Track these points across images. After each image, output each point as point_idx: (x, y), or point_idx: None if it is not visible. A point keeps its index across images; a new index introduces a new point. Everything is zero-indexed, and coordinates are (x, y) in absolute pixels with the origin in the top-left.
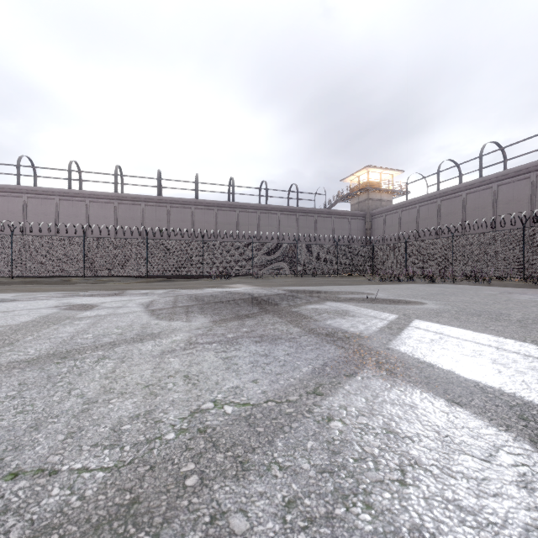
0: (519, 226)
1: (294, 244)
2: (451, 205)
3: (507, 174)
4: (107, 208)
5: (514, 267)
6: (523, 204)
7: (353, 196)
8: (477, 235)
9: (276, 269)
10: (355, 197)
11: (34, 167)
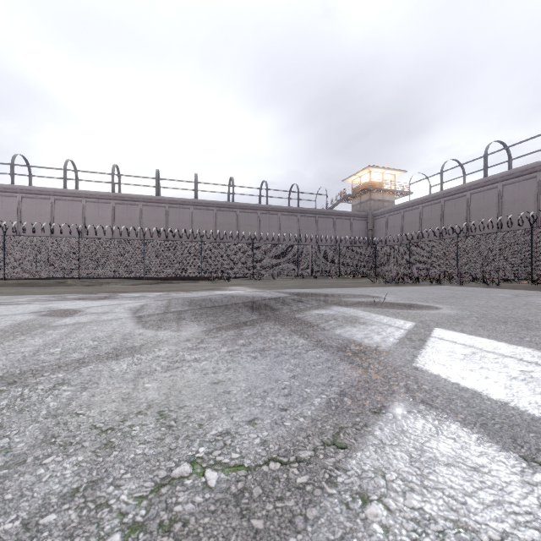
0: (524, 227)
1: (295, 245)
2: (455, 205)
3: (512, 173)
4: (104, 208)
5: (522, 269)
6: (529, 204)
7: (355, 196)
8: (483, 236)
9: (276, 270)
10: (356, 198)
11: (29, 166)
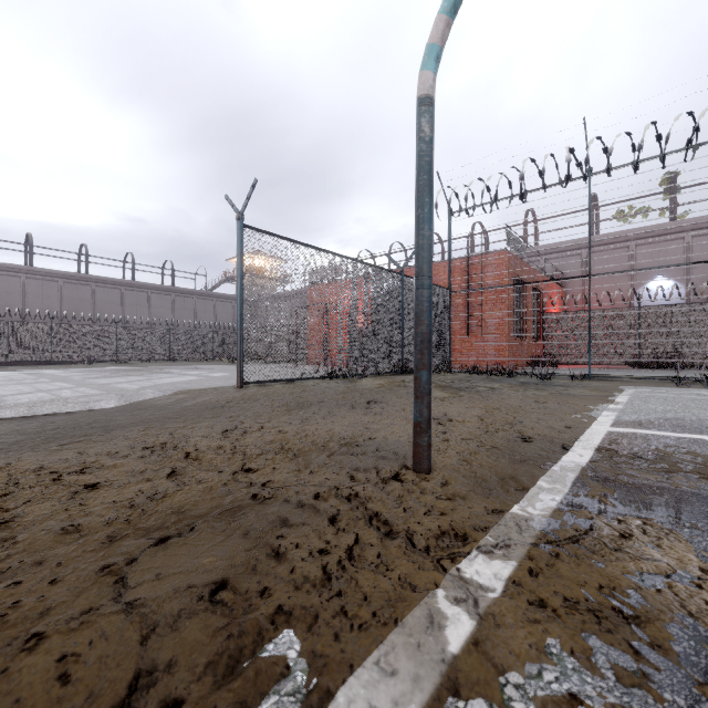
0: None
1: (167, 329)
2: None
3: None
4: None
5: None
6: None
7: None
8: None
9: (145, 354)
10: None
11: None
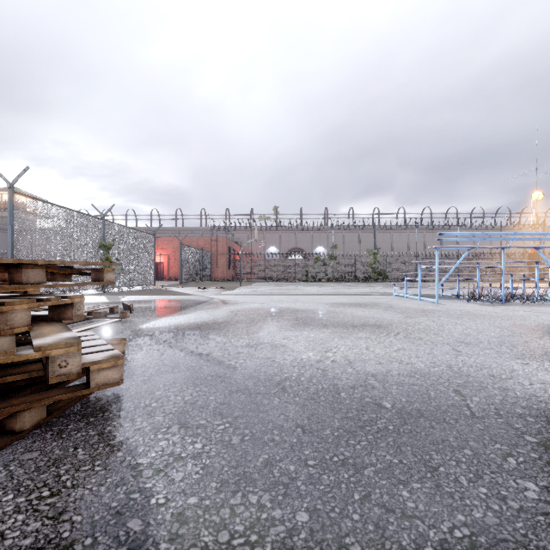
0: None
1: None
2: None
3: None
4: None
5: None
6: None
7: None
8: None
9: None
10: None
11: None
